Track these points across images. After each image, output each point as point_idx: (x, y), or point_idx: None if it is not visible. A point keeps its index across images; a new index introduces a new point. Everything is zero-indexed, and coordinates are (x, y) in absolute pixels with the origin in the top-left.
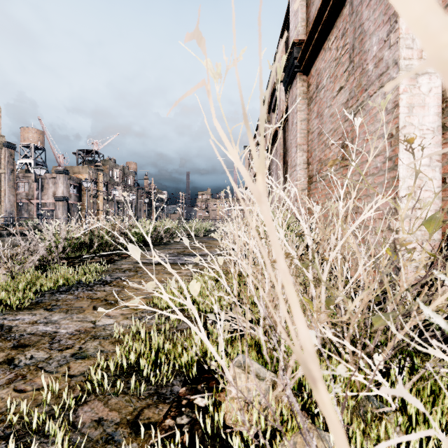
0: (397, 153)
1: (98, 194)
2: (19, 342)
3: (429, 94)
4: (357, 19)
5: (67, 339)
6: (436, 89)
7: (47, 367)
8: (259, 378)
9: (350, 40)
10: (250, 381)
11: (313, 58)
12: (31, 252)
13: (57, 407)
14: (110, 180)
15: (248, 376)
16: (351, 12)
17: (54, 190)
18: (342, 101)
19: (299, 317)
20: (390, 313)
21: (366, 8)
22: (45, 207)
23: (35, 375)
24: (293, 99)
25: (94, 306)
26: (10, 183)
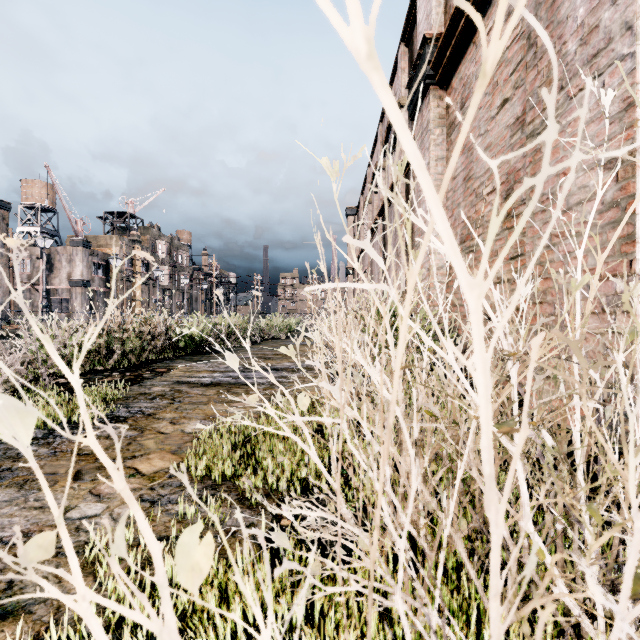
0: (633, 193)
1: (134, 276)
2: None
3: None
4: None
5: None
6: None
7: None
8: None
9: (529, 9)
10: None
11: (456, 60)
12: None
13: None
14: (153, 256)
15: None
16: None
17: (69, 271)
18: (507, 123)
19: None
20: None
21: None
22: (56, 296)
23: None
24: (423, 128)
25: (77, 473)
26: (2, 260)
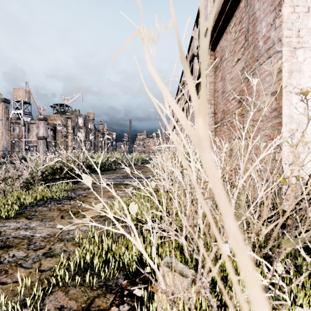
0: (281, 105)
1: (67, 134)
2: (5, 244)
3: (304, 62)
4: (251, 9)
5: (40, 241)
6: (309, 59)
7: (24, 264)
8: (182, 275)
9: (245, 24)
10: (176, 278)
11: (218, 39)
12: (19, 175)
13: (28, 297)
14: (76, 125)
15: (174, 274)
16: (246, 5)
17: (37, 132)
18: (239, 69)
19: (260, 302)
20: (299, 238)
21: (257, 1)
22: (31, 144)
23: (15, 270)
24: None
25: (61, 216)
26: (6, 127)
